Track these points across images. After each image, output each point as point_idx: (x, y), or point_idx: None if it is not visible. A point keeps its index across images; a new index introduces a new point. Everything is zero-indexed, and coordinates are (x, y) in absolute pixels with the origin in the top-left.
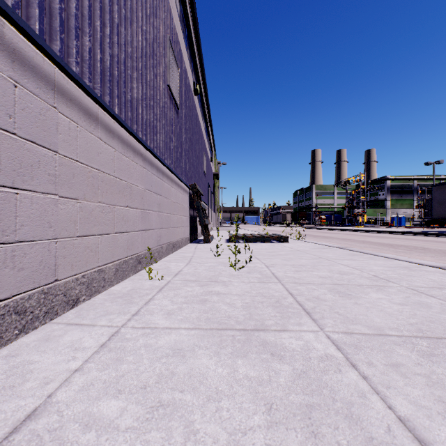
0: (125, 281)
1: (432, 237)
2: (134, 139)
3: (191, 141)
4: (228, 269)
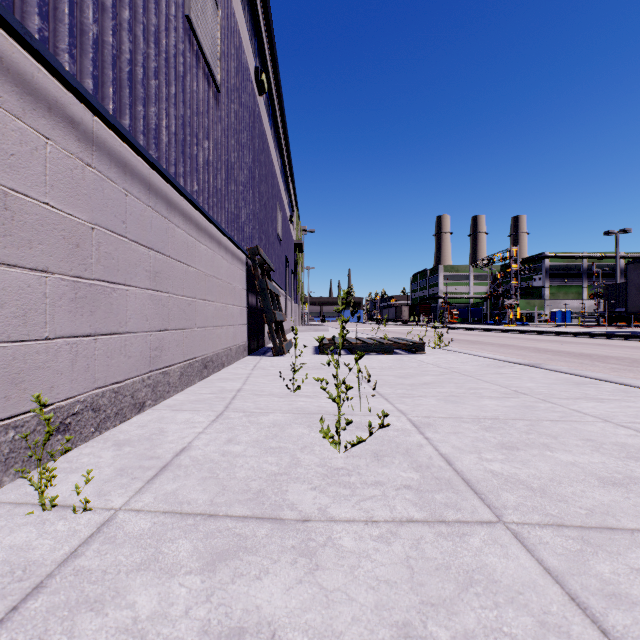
0: None
1: (635, 342)
2: (31, 57)
3: (251, 171)
4: (319, 439)
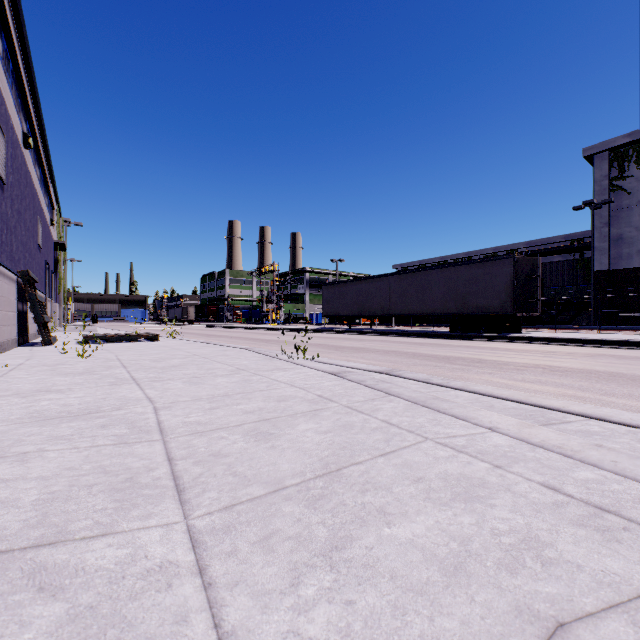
0: None
1: (315, 333)
2: None
3: (19, 212)
4: (77, 359)
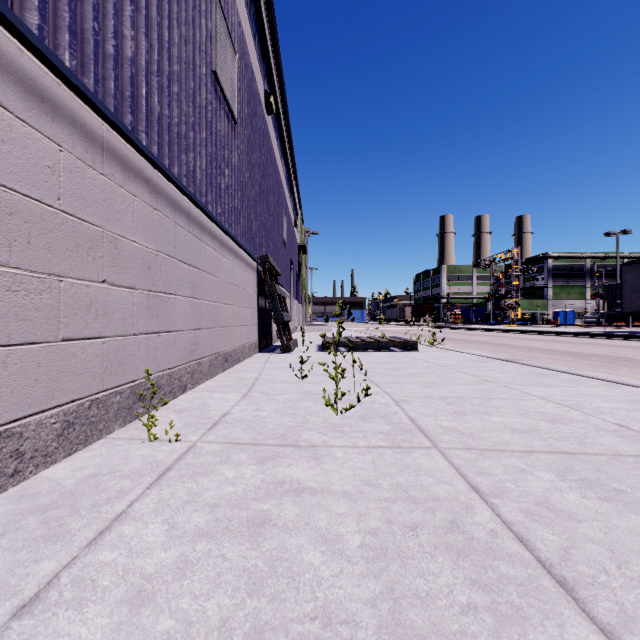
0: (93, 448)
1: (627, 342)
2: (127, 143)
3: (260, 185)
4: (322, 409)
